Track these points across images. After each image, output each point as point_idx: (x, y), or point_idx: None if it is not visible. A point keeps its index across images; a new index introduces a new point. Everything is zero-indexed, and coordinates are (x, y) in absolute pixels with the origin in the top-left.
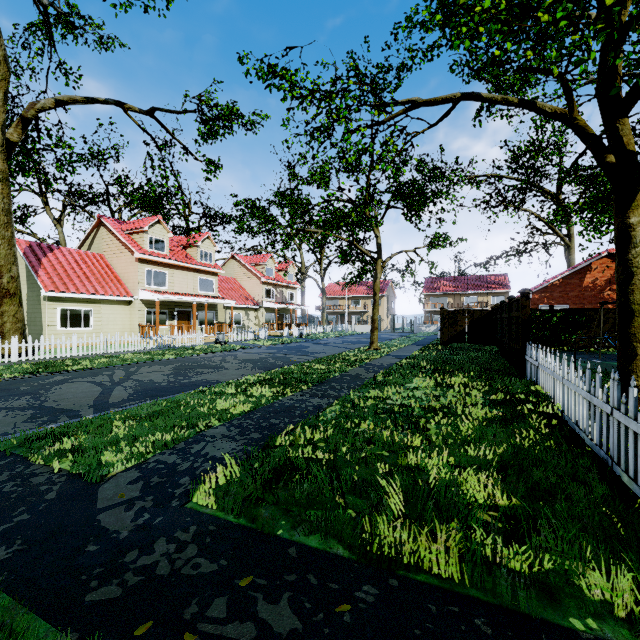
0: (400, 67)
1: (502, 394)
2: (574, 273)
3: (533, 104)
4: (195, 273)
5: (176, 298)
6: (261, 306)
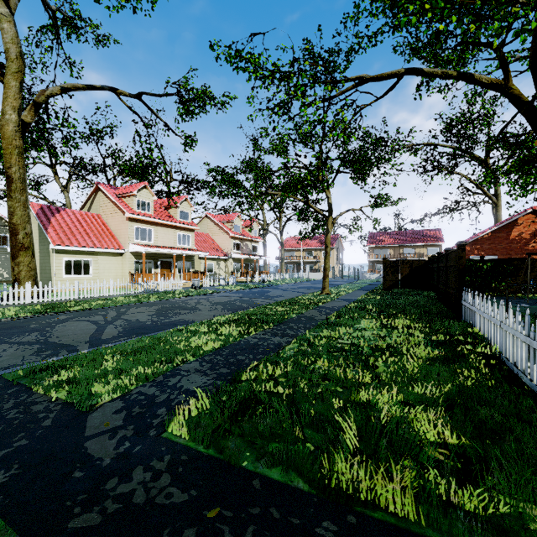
0: (348, 51)
1: (442, 335)
2: (502, 228)
3: (471, 76)
4: (175, 229)
5: (159, 250)
6: (230, 257)
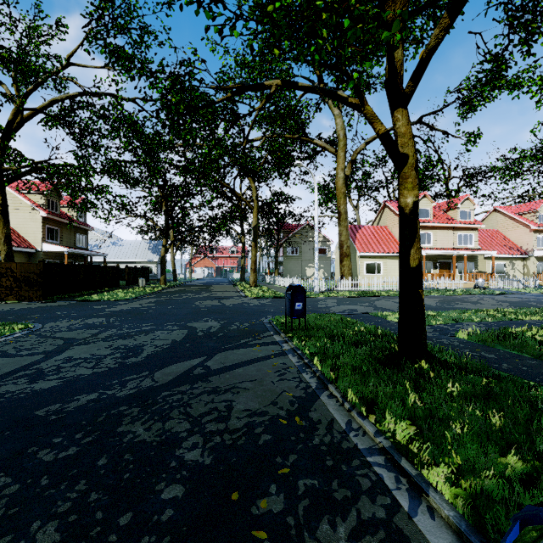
0: None
1: None
2: None
3: None
4: (454, 231)
5: (438, 252)
6: (530, 255)
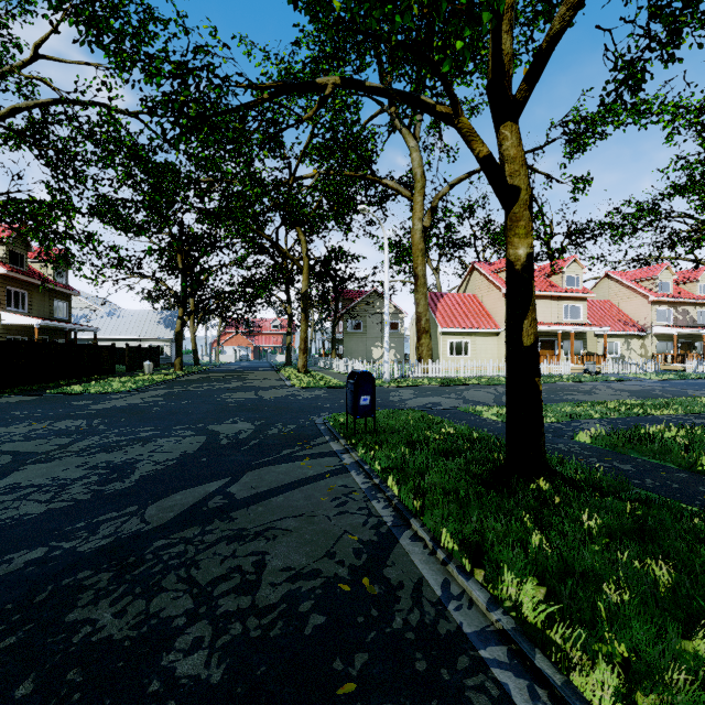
0: None
1: None
2: None
3: None
4: (559, 301)
5: (540, 328)
6: (649, 332)
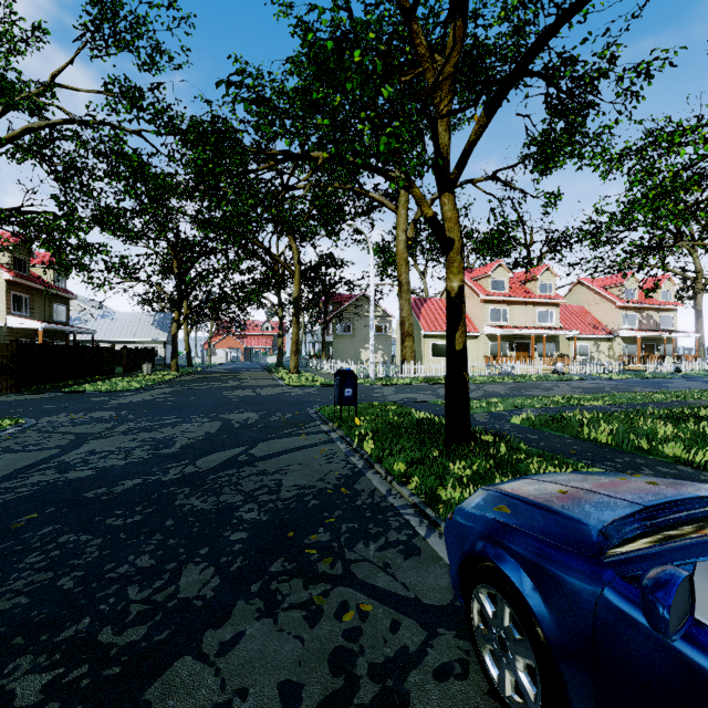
0: None
1: None
2: None
3: None
4: (533, 306)
5: (515, 331)
6: (616, 335)
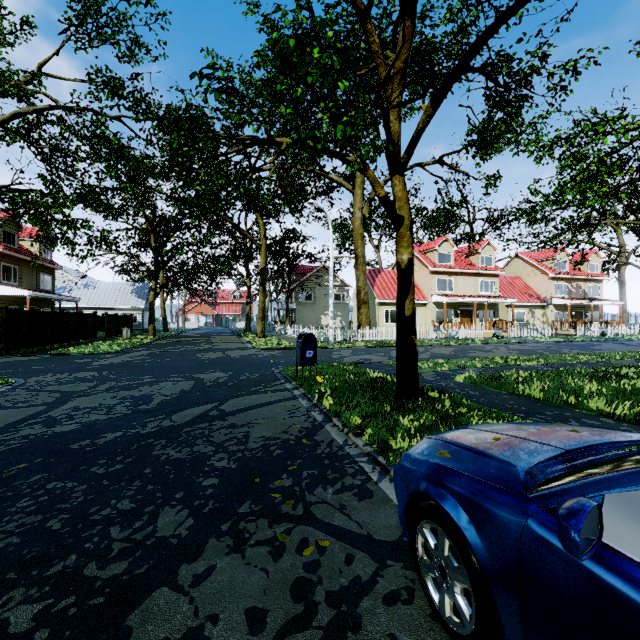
0: None
1: None
2: None
3: None
4: (476, 277)
5: (459, 300)
6: (549, 303)
